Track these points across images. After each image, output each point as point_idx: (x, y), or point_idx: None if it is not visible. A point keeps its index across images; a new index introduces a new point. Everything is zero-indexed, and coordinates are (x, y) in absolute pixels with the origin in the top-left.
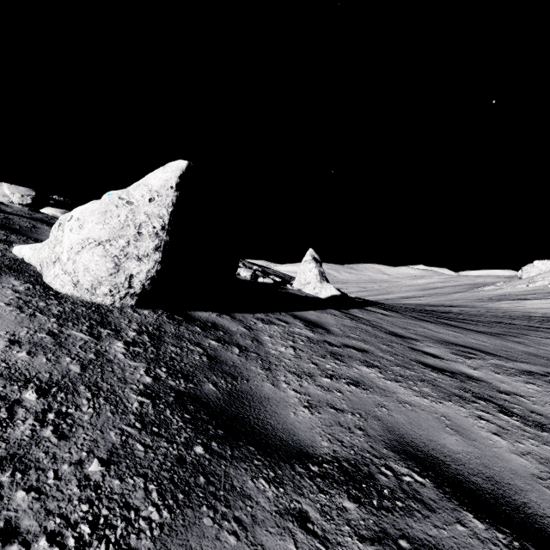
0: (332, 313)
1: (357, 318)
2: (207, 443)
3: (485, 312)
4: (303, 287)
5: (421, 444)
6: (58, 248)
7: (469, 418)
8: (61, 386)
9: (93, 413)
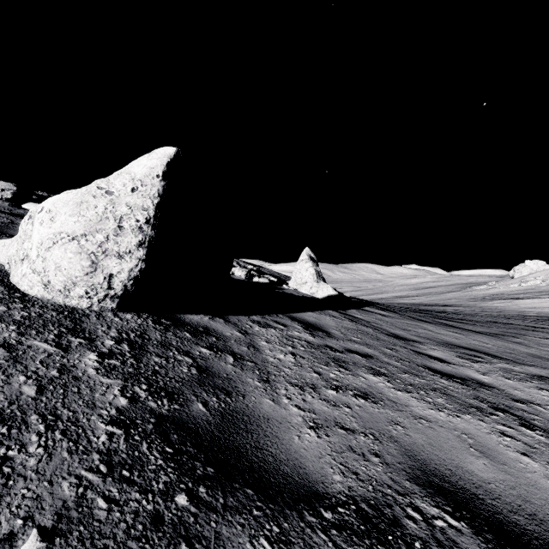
0: (330, 314)
1: (356, 319)
2: (193, 489)
3: (479, 311)
4: (300, 287)
5: (447, 472)
6: (26, 244)
7: (492, 434)
8: (5, 416)
9: (42, 455)
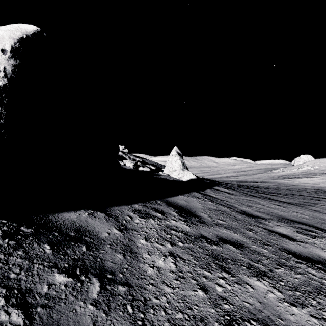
0: (195, 195)
1: (213, 199)
2: None
3: (278, 186)
4: (171, 173)
5: None
6: None
7: None
8: None
9: None
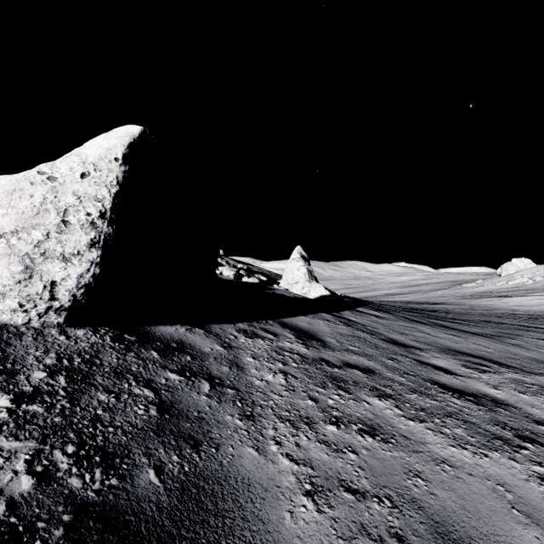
0: (324, 317)
1: (351, 323)
2: None
3: (470, 310)
4: (291, 287)
5: None
6: None
7: (531, 482)
8: None
9: None
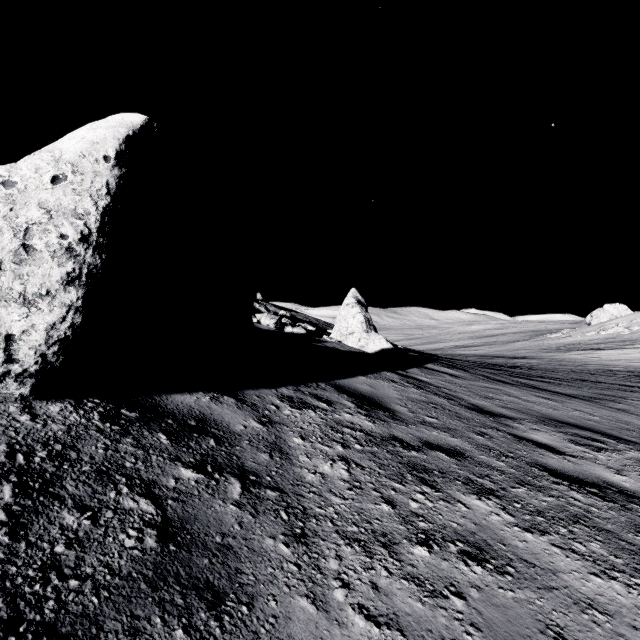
0: (388, 378)
1: (422, 384)
2: None
3: (557, 365)
4: (345, 338)
5: None
6: None
7: None
8: None
9: None
